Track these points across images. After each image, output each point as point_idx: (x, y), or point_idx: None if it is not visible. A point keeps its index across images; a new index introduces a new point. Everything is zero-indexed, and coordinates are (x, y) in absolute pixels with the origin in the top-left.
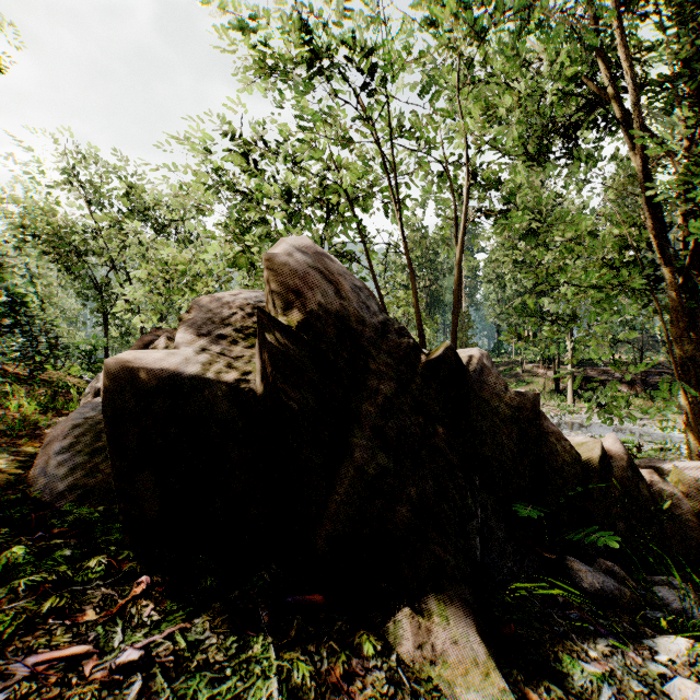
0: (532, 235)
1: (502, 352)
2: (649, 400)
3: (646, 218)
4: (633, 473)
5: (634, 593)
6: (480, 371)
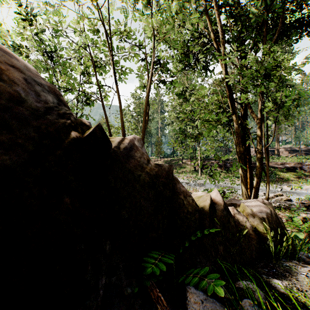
0: (181, 94)
1: (175, 155)
2: (226, 173)
3: (228, 91)
4: (227, 212)
5: (231, 306)
6: (130, 148)
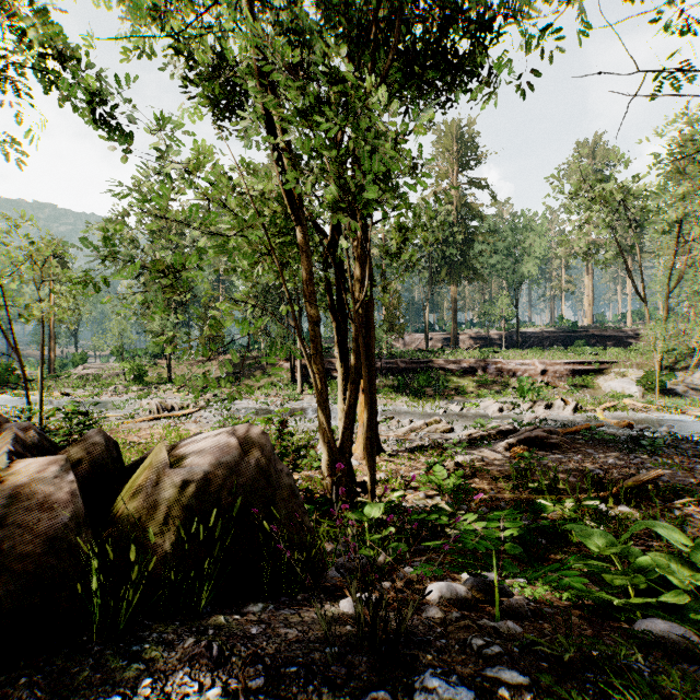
0: (126, 140)
1: (256, 348)
2: None
3: (274, 162)
4: None
5: None
6: None
